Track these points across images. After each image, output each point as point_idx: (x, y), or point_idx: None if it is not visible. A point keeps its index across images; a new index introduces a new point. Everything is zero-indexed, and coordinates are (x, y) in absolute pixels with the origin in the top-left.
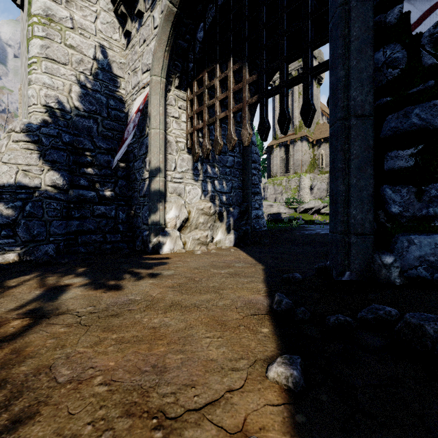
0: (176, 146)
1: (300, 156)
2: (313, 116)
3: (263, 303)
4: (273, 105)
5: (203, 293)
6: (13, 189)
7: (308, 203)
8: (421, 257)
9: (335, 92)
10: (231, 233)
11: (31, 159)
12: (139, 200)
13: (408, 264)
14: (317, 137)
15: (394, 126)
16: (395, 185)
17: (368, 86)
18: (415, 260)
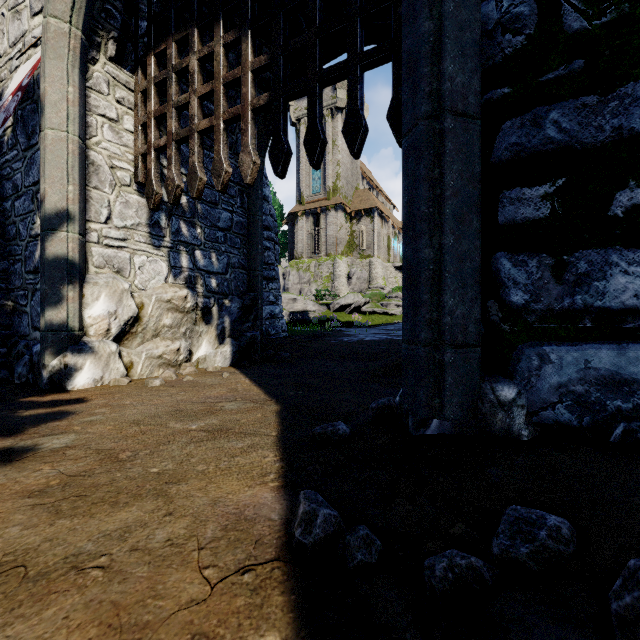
0: (110, 176)
1: (335, 231)
2: (363, 137)
3: (270, 516)
4: (297, 154)
5: (123, 502)
6: None
7: (346, 298)
8: (563, 386)
9: (415, 66)
10: (226, 344)
11: None
12: (24, 280)
13: (539, 400)
14: (356, 207)
15: (516, 143)
16: (518, 253)
17: (474, 60)
18: (552, 392)
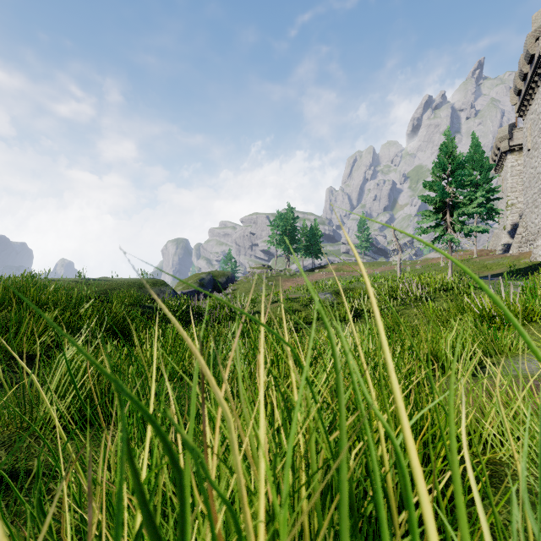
0: None
1: None
2: None
3: None
4: None
5: None
6: (505, 244)
7: None
8: None
9: None
10: None
11: (508, 238)
12: None
13: None
14: None
15: None
16: None
17: None
18: None
